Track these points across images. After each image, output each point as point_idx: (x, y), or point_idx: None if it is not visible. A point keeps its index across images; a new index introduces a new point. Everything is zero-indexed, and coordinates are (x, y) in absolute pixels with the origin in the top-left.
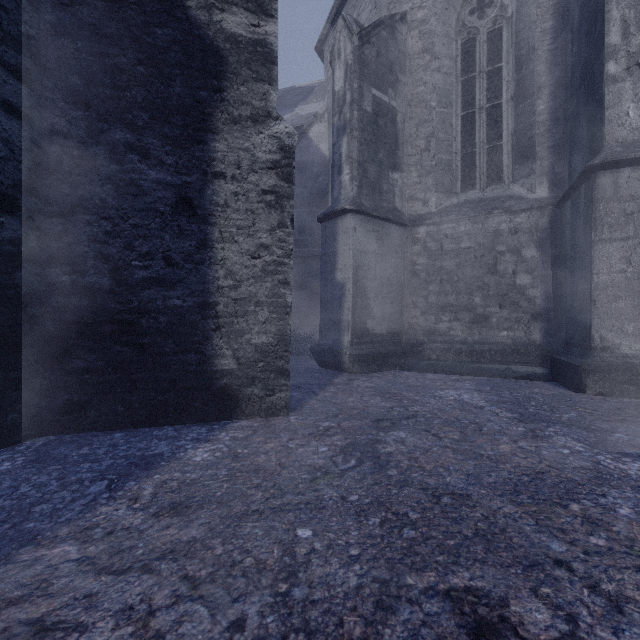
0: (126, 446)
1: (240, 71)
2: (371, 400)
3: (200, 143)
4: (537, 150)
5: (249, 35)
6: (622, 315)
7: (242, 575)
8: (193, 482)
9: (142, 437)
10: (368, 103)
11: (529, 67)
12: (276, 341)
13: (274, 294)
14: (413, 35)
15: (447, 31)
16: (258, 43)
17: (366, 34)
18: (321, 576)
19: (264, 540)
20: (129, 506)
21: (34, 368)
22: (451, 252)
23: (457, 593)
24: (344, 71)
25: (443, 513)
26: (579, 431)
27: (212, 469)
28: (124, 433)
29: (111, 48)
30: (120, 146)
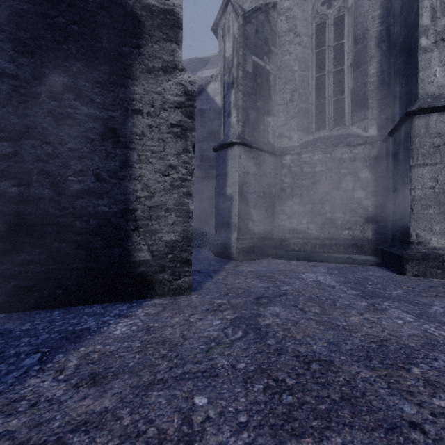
0: (61, 322)
1: (154, 33)
2: (252, 281)
3: (122, 87)
4: (369, 102)
5: (160, 6)
6: (432, 219)
7: None
8: (111, 353)
9: (75, 314)
10: (249, 66)
11: (363, 43)
12: (181, 238)
13: (180, 203)
14: (281, 19)
15: (305, 16)
16: (167, 12)
17: (248, 16)
18: None
19: (166, 409)
20: (54, 377)
21: None
22: (308, 174)
23: None
24: (232, 42)
25: (313, 378)
26: (407, 305)
27: (128, 341)
28: (61, 311)
29: (51, 10)
30: (59, 87)
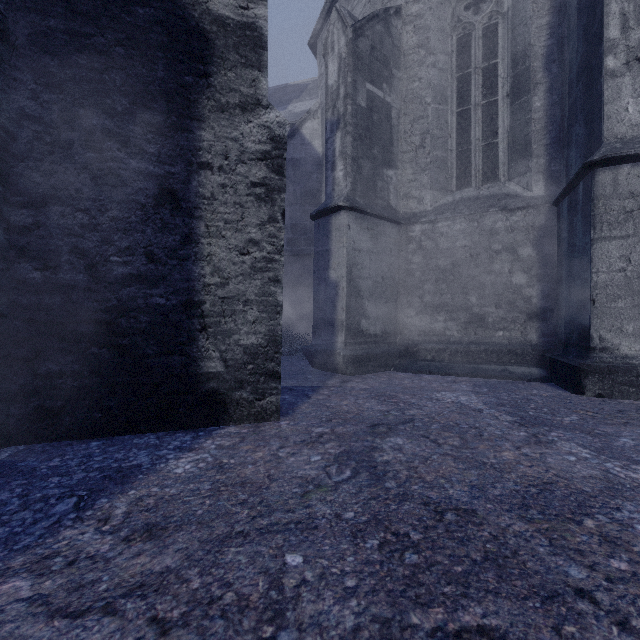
0: (102, 456)
1: (228, 56)
2: (366, 403)
3: (185, 131)
4: (533, 147)
5: (237, 18)
6: (622, 315)
7: (221, 615)
8: (172, 498)
9: (120, 446)
10: (362, 98)
11: (525, 63)
12: (266, 342)
13: (264, 292)
14: (408, 30)
15: (442, 26)
16: (247, 26)
17: (360, 27)
18: (312, 615)
19: (248, 569)
20: (97, 529)
21: (1, 372)
22: (446, 251)
23: (469, 635)
24: (338, 64)
25: (447, 532)
26: (583, 436)
27: (194, 483)
28: (101, 442)
29: (87, 27)
30: (97, 133)
